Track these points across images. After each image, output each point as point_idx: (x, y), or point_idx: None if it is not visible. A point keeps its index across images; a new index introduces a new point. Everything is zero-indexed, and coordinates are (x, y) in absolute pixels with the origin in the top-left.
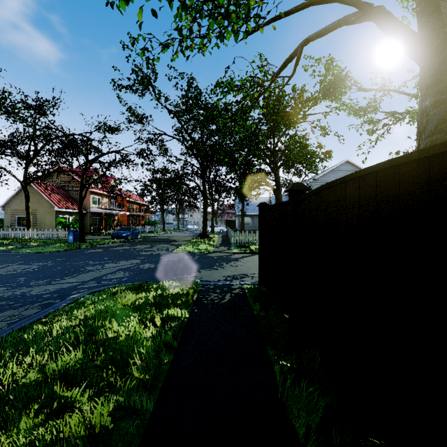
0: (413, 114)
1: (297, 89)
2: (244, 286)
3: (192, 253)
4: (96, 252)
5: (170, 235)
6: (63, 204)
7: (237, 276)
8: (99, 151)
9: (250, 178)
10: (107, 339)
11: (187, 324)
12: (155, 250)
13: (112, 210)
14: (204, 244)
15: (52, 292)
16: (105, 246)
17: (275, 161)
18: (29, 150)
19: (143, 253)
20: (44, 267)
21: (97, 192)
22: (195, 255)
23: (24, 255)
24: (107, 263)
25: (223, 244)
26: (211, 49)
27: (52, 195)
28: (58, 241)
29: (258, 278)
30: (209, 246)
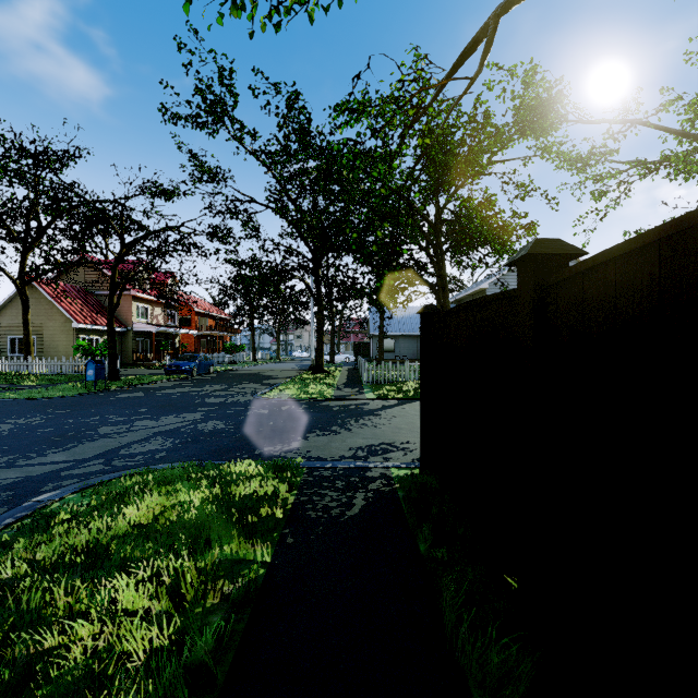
0: (678, 160)
1: (485, 102)
2: (392, 471)
3: (296, 399)
4: (129, 398)
5: (263, 367)
6: (88, 317)
7: (375, 447)
8: (143, 228)
9: (397, 268)
10: (50, 645)
11: (264, 587)
12: (233, 394)
13: (170, 327)
14: (318, 384)
15: (2, 486)
16: (150, 388)
17: (438, 242)
18: (28, 227)
19: (211, 401)
20: (22, 429)
21: (144, 298)
22: (300, 403)
23: (2, 403)
24: (140, 420)
25: (350, 384)
26: (327, 8)
27: (69, 302)
28: (74, 378)
29: (420, 456)
30: (325, 387)
